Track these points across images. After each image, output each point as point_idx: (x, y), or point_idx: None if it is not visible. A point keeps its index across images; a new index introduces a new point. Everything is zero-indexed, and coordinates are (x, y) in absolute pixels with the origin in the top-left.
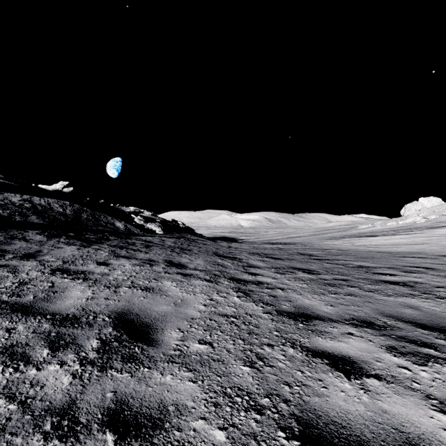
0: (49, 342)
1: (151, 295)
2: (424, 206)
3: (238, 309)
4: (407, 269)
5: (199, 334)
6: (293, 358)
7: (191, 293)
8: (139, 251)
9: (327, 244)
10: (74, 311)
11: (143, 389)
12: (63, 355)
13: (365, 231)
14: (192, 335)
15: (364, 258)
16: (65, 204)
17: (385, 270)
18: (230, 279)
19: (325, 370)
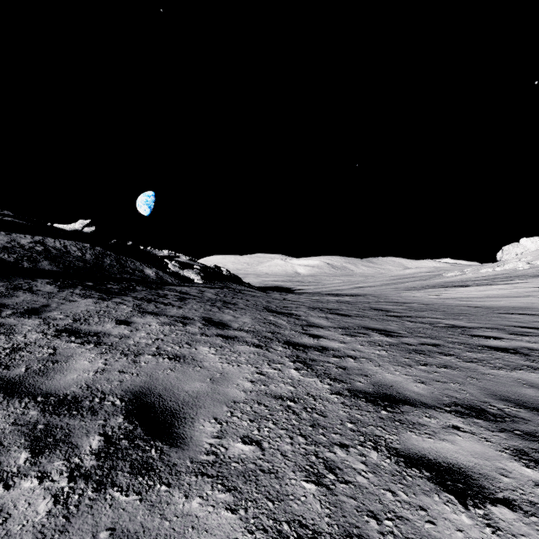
0: (31, 440)
1: (181, 367)
2: (527, 249)
3: (297, 388)
4: (515, 330)
5: (243, 426)
6: (377, 468)
7: (235, 363)
8: (171, 305)
9: (406, 297)
10: (75, 390)
11: (156, 524)
12: (47, 462)
13: (452, 280)
14: (233, 429)
15: (456, 315)
16: (85, 247)
17: (486, 332)
18: (285, 343)
19: (428, 490)
